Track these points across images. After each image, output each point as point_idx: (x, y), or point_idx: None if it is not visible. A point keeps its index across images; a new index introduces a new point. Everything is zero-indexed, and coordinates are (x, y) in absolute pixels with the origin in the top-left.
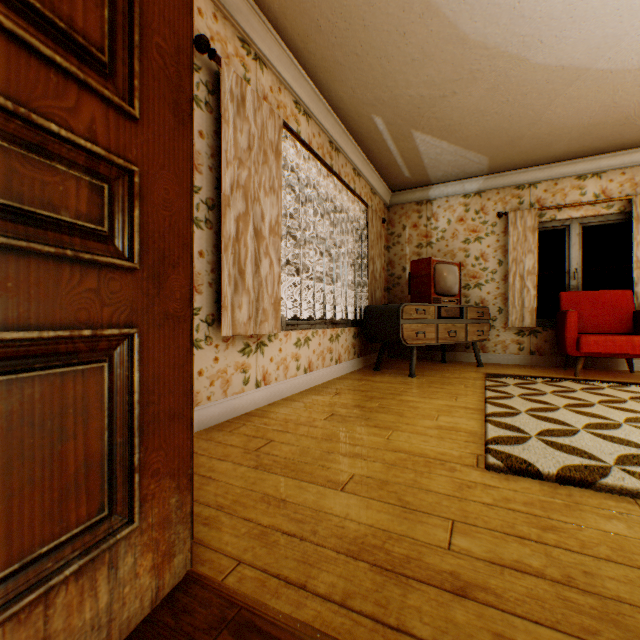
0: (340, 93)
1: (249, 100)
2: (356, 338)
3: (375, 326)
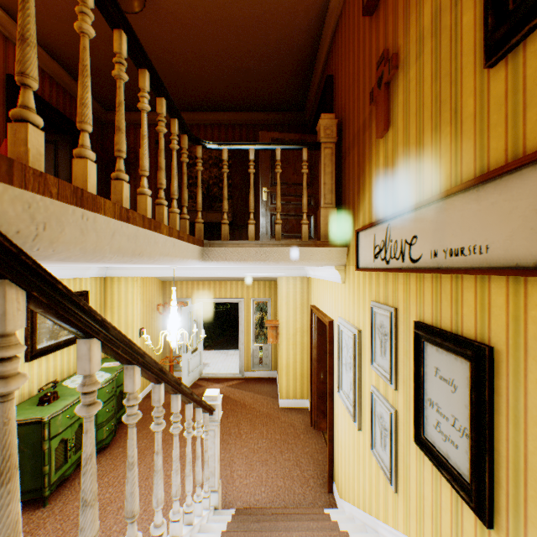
0: None
1: None
2: None
3: None
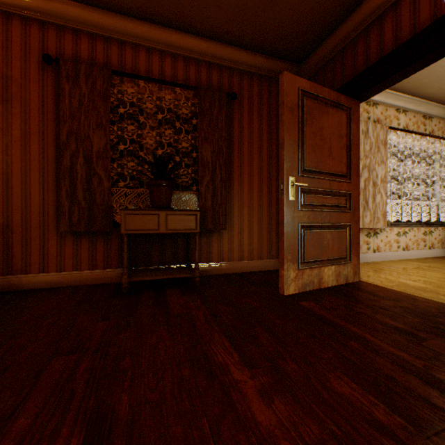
0: (428, 92)
1: (369, 129)
2: None
3: None
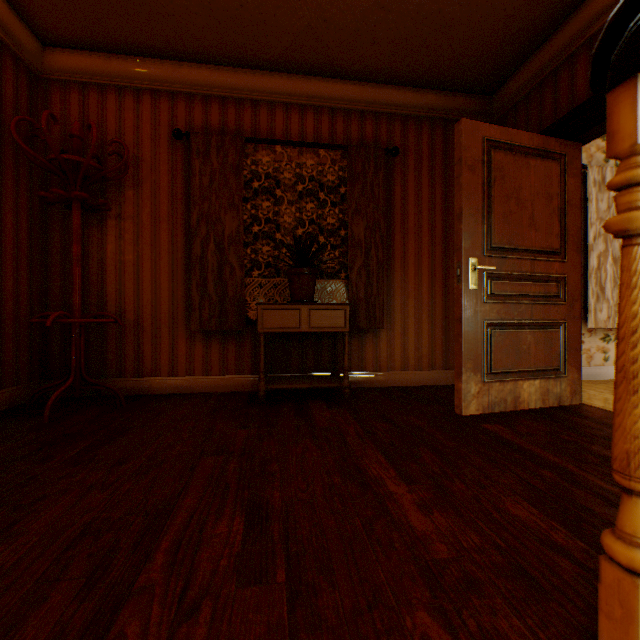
0: None
1: (607, 177)
2: None
3: None
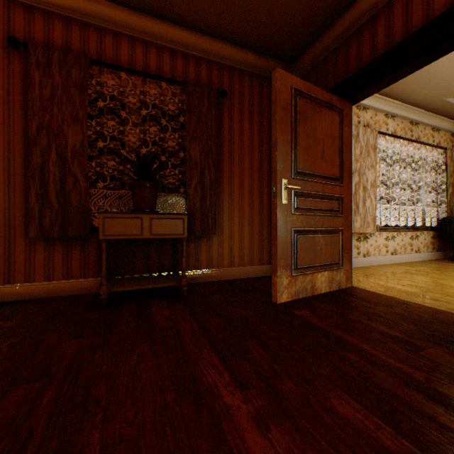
0: (415, 98)
1: (360, 133)
2: (434, 238)
3: (449, 230)
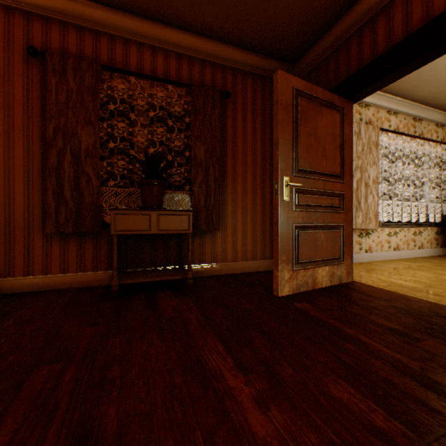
0: (418, 95)
1: (362, 130)
2: (438, 234)
3: None
